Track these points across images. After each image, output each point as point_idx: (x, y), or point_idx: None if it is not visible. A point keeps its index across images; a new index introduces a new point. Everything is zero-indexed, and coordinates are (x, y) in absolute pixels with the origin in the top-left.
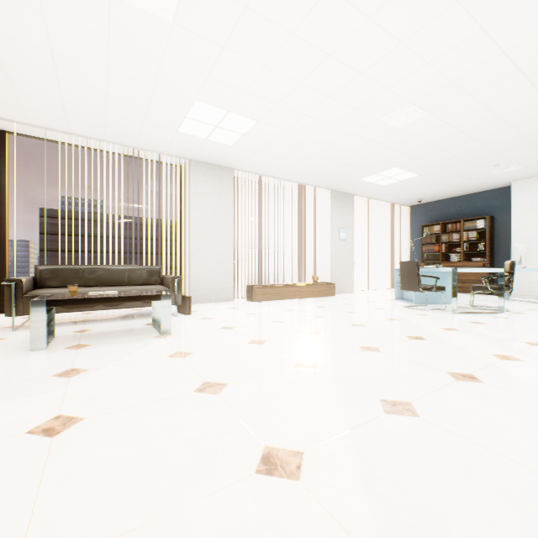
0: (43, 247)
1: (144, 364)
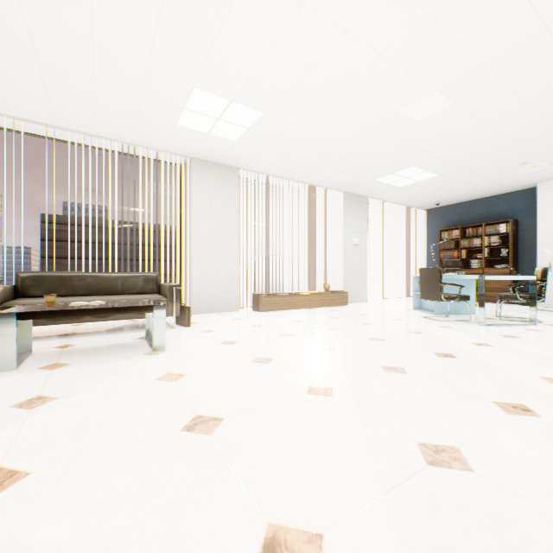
0: (44, 254)
1: (126, 390)
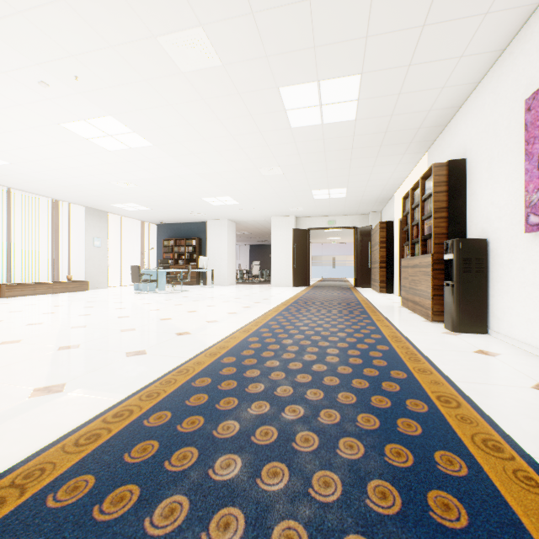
0: None
1: None
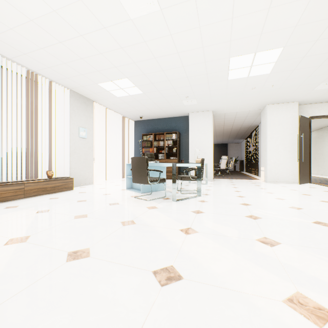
0: None
1: None
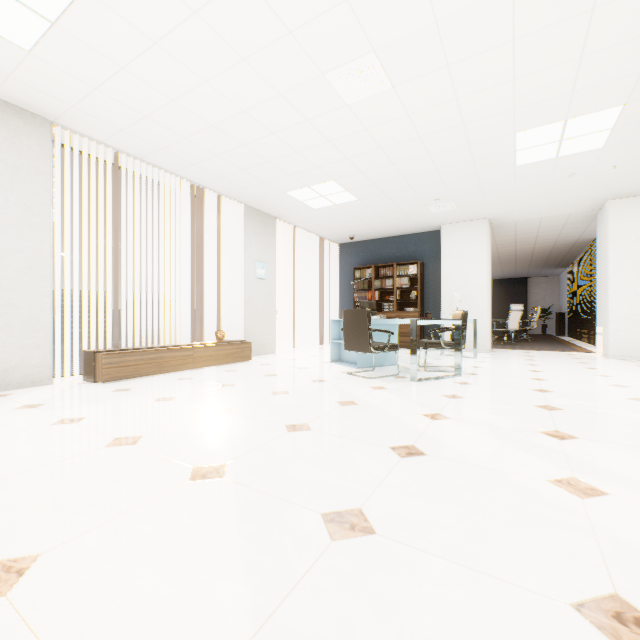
0: None
1: None
